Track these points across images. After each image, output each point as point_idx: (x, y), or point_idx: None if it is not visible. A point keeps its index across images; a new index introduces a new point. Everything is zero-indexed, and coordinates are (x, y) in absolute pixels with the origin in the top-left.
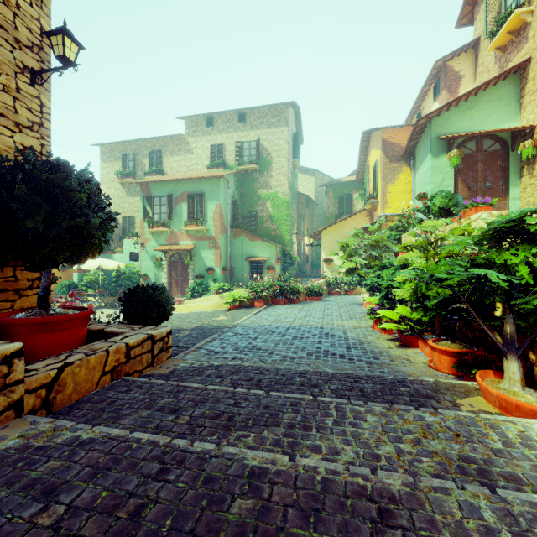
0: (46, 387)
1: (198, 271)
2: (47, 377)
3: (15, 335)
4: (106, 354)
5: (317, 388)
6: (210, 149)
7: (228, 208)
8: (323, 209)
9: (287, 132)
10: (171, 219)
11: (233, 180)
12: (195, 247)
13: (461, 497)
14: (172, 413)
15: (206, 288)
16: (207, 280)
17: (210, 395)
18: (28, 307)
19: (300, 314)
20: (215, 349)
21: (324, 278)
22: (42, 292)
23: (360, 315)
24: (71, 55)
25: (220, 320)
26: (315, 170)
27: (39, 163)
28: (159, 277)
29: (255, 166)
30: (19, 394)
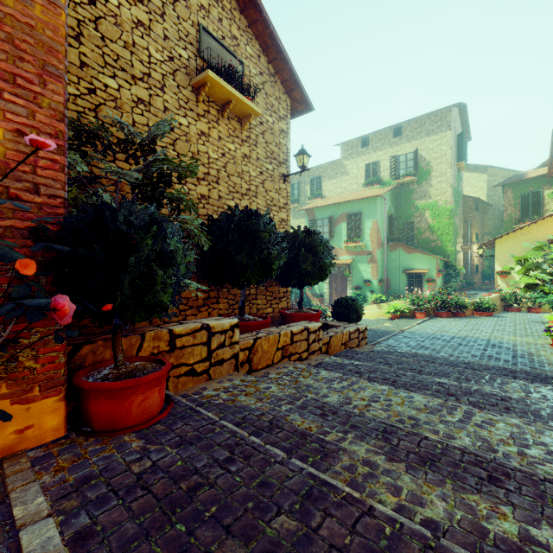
0: (327, 344)
1: (356, 283)
2: (327, 340)
3: (293, 321)
4: (342, 334)
5: (477, 371)
6: (364, 168)
7: (384, 224)
8: (499, 209)
9: (449, 137)
10: (332, 237)
11: (389, 196)
12: (353, 261)
13: (550, 404)
14: (386, 365)
15: (364, 298)
16: (364, 291)
17: (404, 362)
18: (283, 307)
19: (466, 327)
20: (392, 344)
21: (497, 292)
22: (300, 300)
23: (540, 334)
24: (306, 163)
25: (386, 326)
26: (487, 166)
27: (303, 234)
28: (321, 287)
29: (412, 178)
30: (321, 344)
